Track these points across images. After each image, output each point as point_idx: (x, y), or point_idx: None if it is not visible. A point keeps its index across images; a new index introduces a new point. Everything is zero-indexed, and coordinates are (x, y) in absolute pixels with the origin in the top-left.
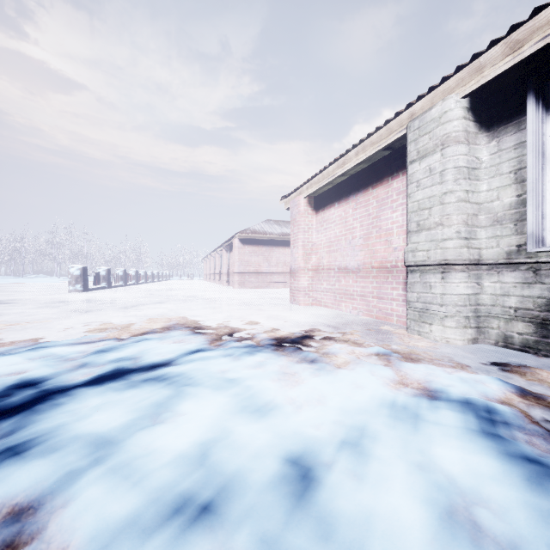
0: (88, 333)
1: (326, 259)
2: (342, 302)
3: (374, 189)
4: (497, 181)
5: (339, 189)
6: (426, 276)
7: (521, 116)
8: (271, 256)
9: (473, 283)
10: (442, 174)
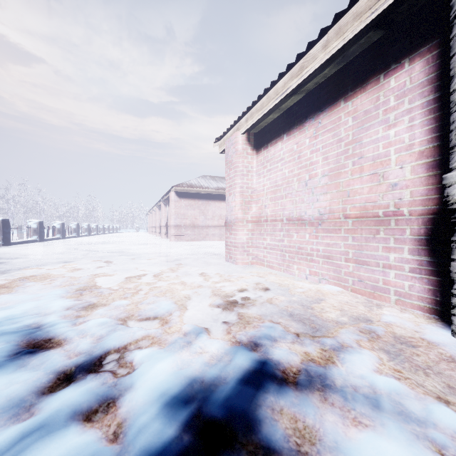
0: None
1: (271, 207)
2: (294, 263)
3: (349, 101)
4: None
5: (288, 116)
6: None
7: None
8: (207, 209)
9: None
10: None
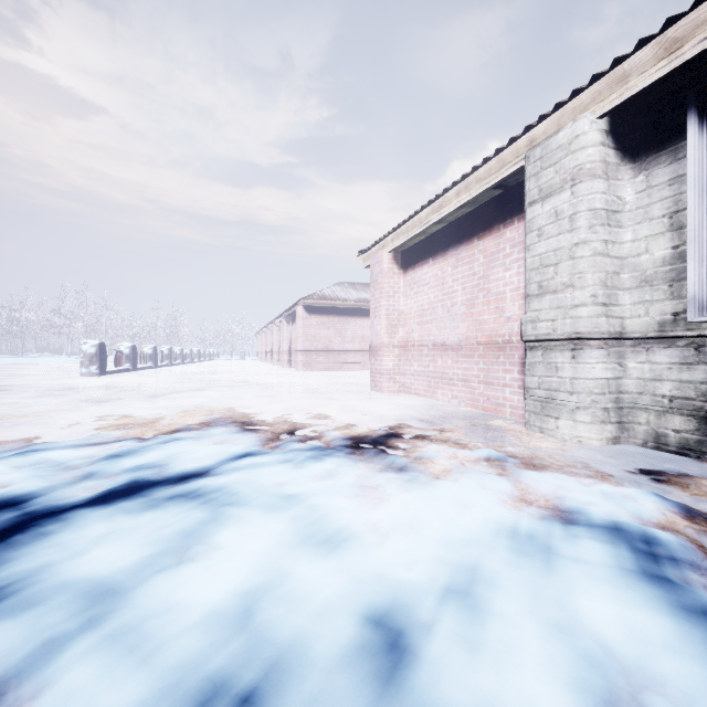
0: (100, 430)
1: (418, 332)
2: (438, 388)
3: (480, 240)
4: (645, 228)
5: (434, 241)
6: (551, 354)
7: (678, 141)
8: (345, 329)
9: (614, 363)
10: (572, 218)
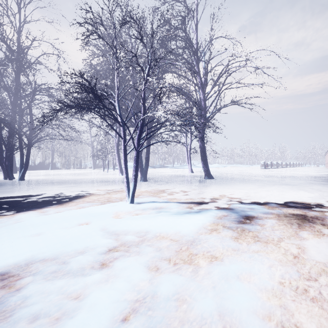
0: (275, 172)
1: None
2: None
3: None
4: None
5: None
6: None
7: None
8: None
9: None
10: None
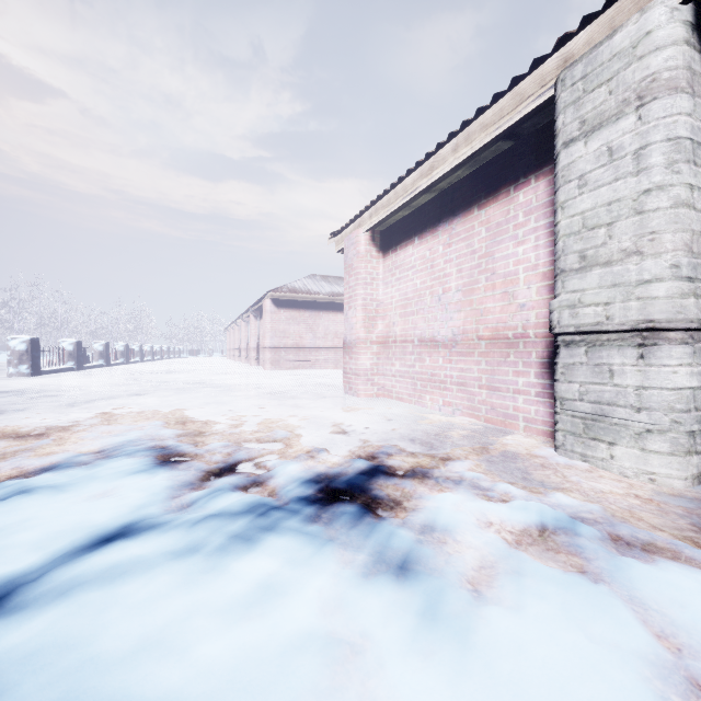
0: None
1: (400, 325)
2: (426, 393)
3: (482, 209)
4: None
5: (420, 215)
6: (601, 352)
7: None
8: (317, 324)
9: (700, 365)
10: (639, 154)
